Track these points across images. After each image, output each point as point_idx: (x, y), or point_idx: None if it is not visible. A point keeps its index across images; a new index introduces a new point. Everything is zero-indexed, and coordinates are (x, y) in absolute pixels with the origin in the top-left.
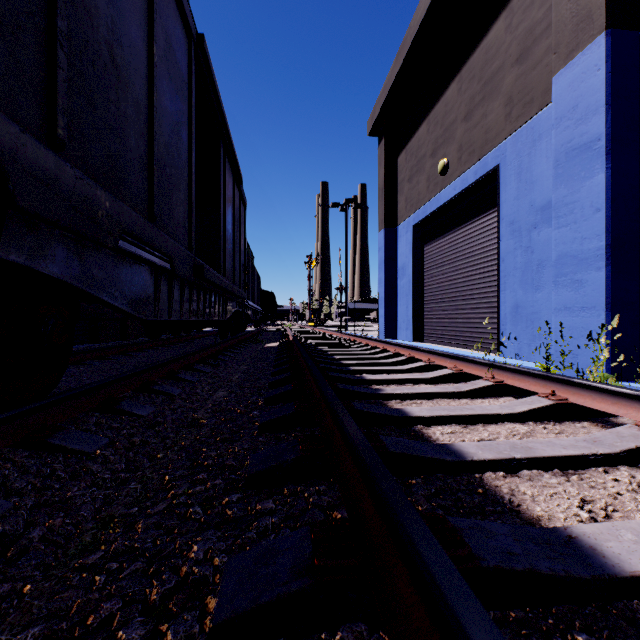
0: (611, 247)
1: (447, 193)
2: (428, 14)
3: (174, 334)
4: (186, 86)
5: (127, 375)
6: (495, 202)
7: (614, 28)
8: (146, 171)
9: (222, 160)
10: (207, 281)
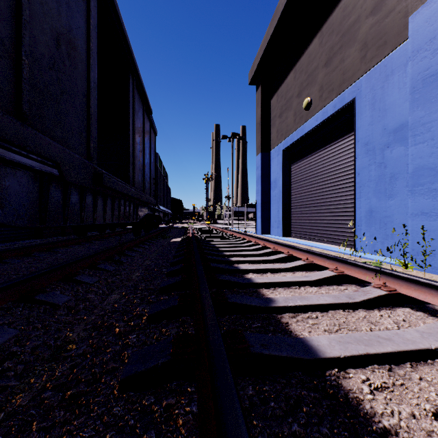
0: None
1: (310, 124)
2: None
3: (100, 232)
4: (83, 3)
5: (2, 287)
6: (350, 129)
7: None
8: (11, 61)
9: (131, 90)
10: (110, 189)
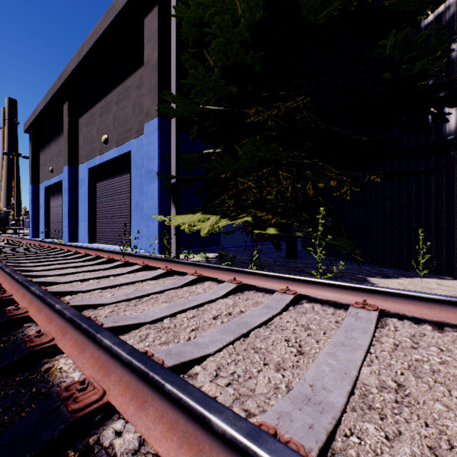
0: (69, 213)
1: (53, 180)
2: (43, 111)
3: None
4: None
5: None
6: None
7: (70, 165)
8: None
9: None
10: None
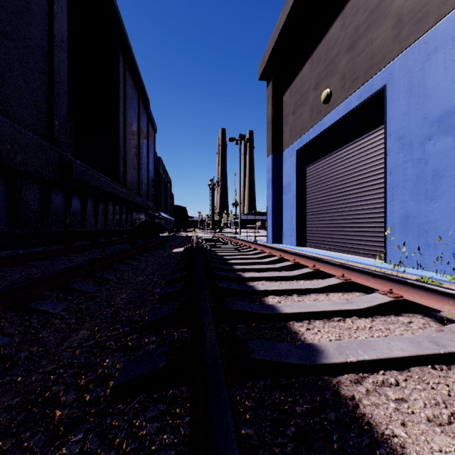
0: None
1: (330, 118)
2: None
3: (92, 241)
4: None
5: None
6: (378, 122)
7: None
8: None
9: (122, 70)
10: (87, 185)
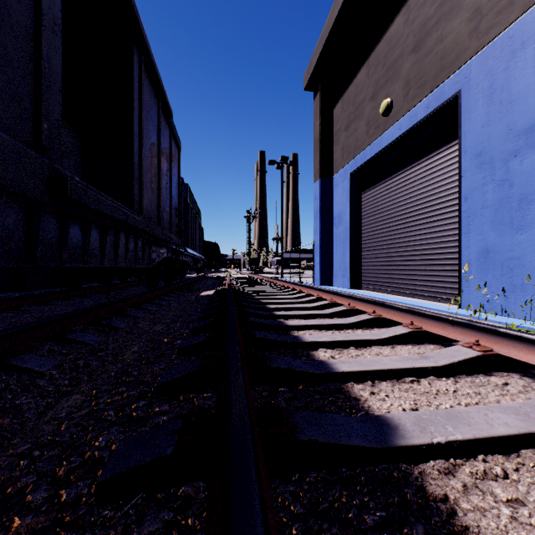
0: None
1: (390, 134)
2: None
3: (103, 282)
4: None
5: None
6: (450, 137)
7: None
8: None
9: (136, 71)
10: (89, 209)
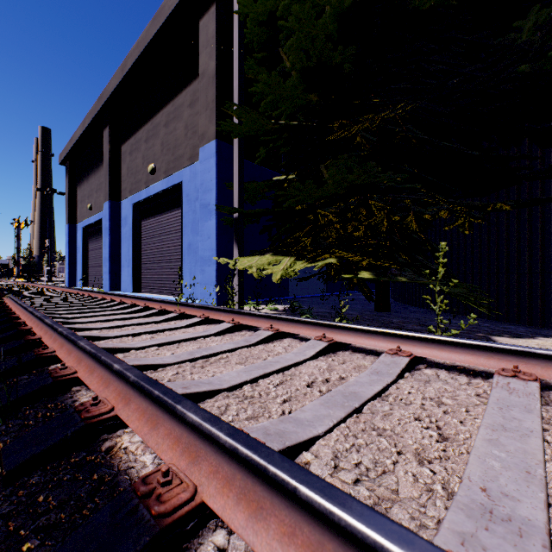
0: (110, 257)
1: (92, 219)
2: (80, 139)
3: None
4: None
5: None
6: None
7: (111, 200)
8: None
9: None
10: None
